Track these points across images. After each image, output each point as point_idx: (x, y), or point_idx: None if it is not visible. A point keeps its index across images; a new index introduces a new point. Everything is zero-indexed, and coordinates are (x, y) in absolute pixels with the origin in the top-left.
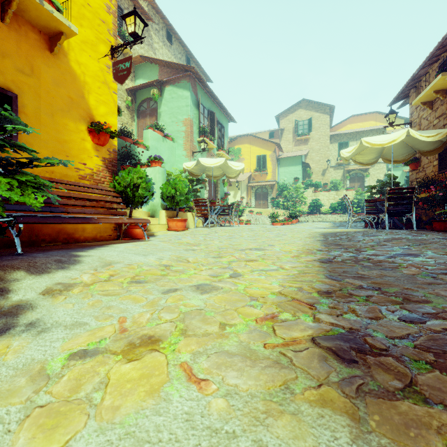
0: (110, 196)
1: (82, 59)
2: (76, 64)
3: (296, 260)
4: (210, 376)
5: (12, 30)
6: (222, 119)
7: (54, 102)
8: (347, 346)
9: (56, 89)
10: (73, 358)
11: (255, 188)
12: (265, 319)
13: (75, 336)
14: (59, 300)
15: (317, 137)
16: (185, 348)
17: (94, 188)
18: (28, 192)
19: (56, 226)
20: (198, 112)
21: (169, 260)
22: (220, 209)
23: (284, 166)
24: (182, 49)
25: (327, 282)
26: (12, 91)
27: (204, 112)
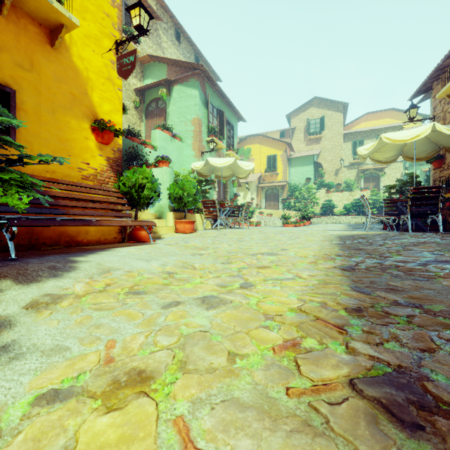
0: (115, 197)
1: (85, 54)
2: (79, 59)
3: (314, 267)
4: (214, 445)
5: (11, 22)
6: (231, 118)
7: (55, 98)
8: (402, 397)
9: (58, 85)
10: (39, 403)
11: (265, 189)
12: (285, 348)
13: (50, 367)
14: (43, 316)
15: (330, 136)
16: (182, 391)
17: (98, 188)
18: (12, 192)
19: (57, 229)
20: (206, 111)
21: (173, 266)
22: (229, 210)
23: (295, 166)
24: (191, 48)
25: (354, 296)
26: (10, 87)
27: (214, 111)
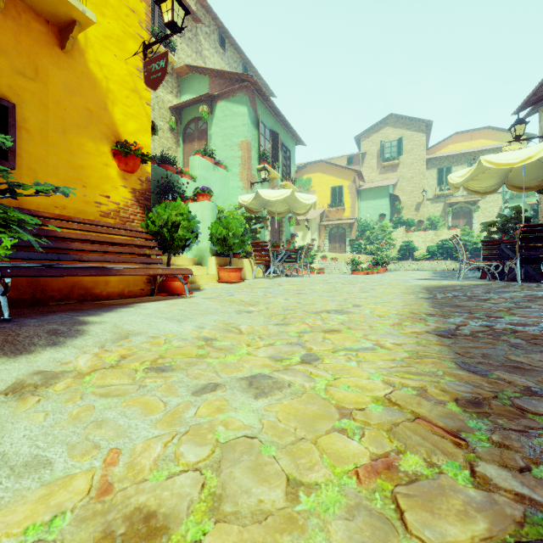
0: (142, 239)
1: (104, 59)
2: (96, 66)
3: (399, 332)
4: None
5: (9, 18)
6: (288, 141)
7: (66, 115)
8: None
9: (70, 97)
10: None
11: (329, 228)
12: (375, 472)
13: (15, 498)
14: (26, 406)
15: (409, 161)
16: None
17: (120, 228)
18: None
19: (69, 279)
20: (257, 133)
21: (213, 329)
22: (285, 254)
23: (366, 200)
24: (238, 56)
25: (464, 378)
26: (8, 100)
27: (266, 132)
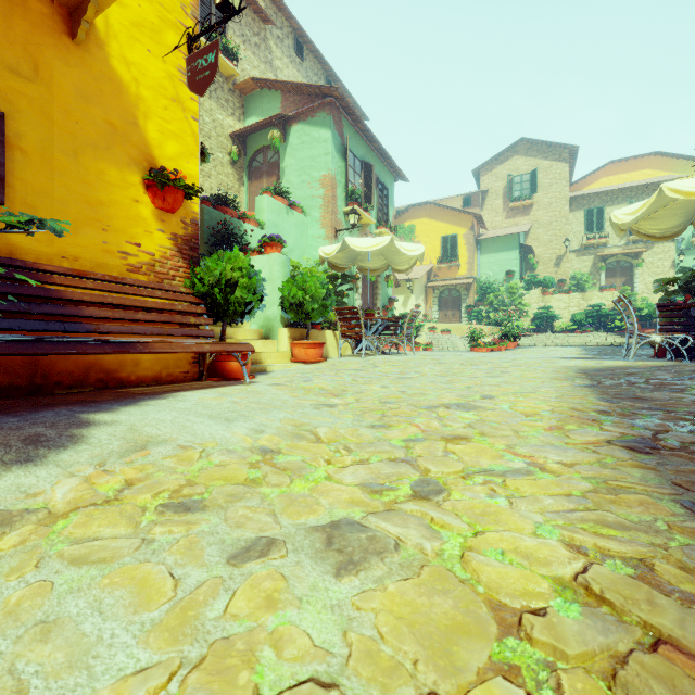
0: (187, 303)
1: (133, 56)
2: (122, 64)
3: (563, 442)
4: None
5: None
6: (384, 175)
7: (79, 130)
8: None
9: (84, 106)
10: None
11: (438, 291)
12: None
13: None
14: None
15: (546, 201)
16: None
17: (154, 287)
18: None
19: (83, 358)
20: (344, 165)
21: (276, 433)
22: (381, 324)
23: (488, 253)
24: (320, 67)
25: None
26: None
27: (355, 164)
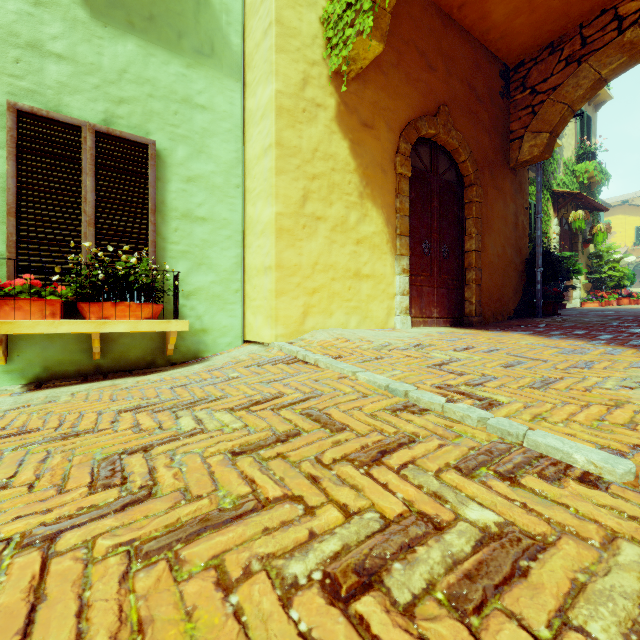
0: None
1: None
2: None
3: None
4: None
5: None
6: None
7: None
8: None
9: None
10: None
11: (632, 265)
12: None
13: None
14: None
15: None
16: None
17: None
18: None
19: None
20: None
21: None
22: None
23: None
24: None
25: None
26: None
27: None
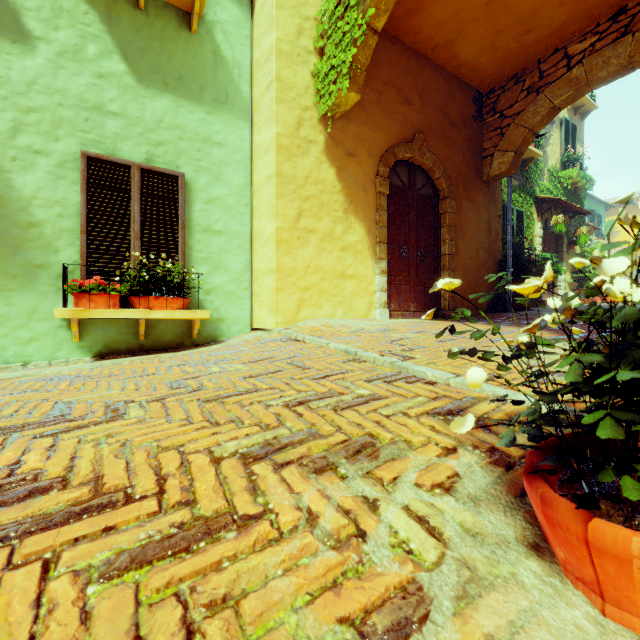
0: None
1: None
2: None
3: None
4: None
5: None
6: (599, 209)
7: None
8: None
9: None
10: None
11: None
12: None
13: None
14: None
15: None
16: None
17: None
18: None
19: None
20: None
21: None
22: None
23: None
24: None
25: None
26: None
27: None
